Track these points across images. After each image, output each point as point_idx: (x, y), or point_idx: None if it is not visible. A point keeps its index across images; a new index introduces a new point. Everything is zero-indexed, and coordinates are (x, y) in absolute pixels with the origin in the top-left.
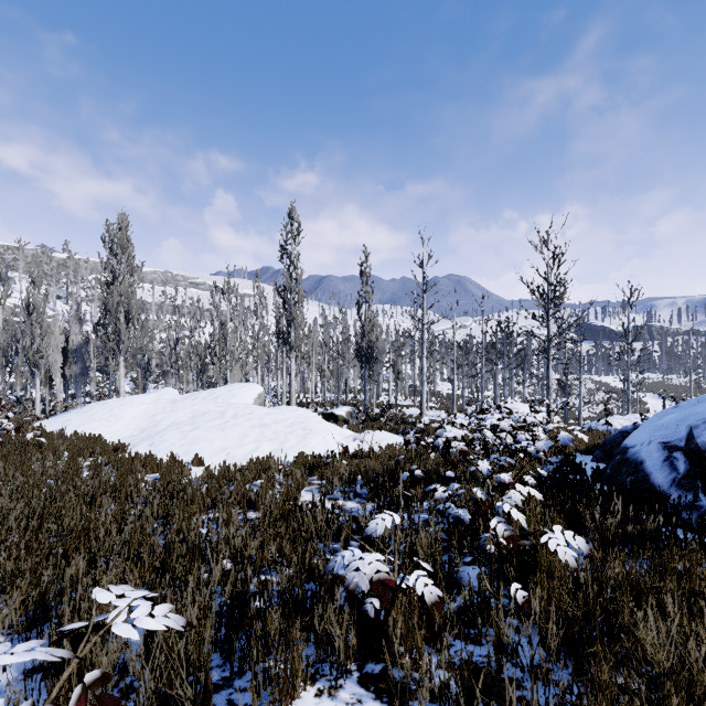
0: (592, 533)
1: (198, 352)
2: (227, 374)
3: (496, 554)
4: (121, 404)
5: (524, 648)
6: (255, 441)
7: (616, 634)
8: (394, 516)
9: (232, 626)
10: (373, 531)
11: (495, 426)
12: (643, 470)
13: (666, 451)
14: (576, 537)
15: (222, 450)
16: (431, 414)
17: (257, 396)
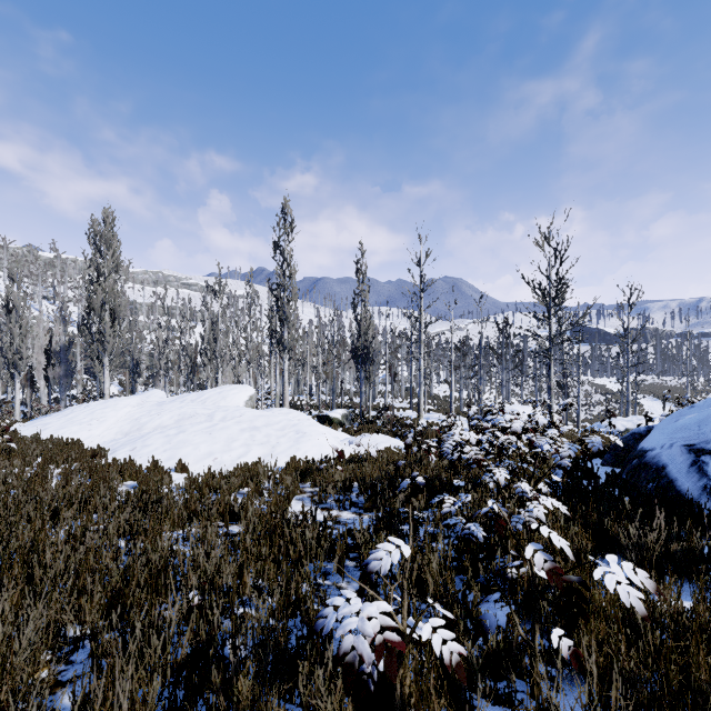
0: (629, 552)
1: (188, 353)
2: (218, 376)
3: (520, 580)
4: (104, 406)
5: (568, 710)
6: (244, 446)
7: (698, 703)
8: (402, 546)
9: (190, 689)
10: (375, 567)
11: (504, 428)
12: (666, 475)
13: (693, 455)
14: (637, 571)
15: (208, 455)
16: (429, 416)
17: (248, 398)
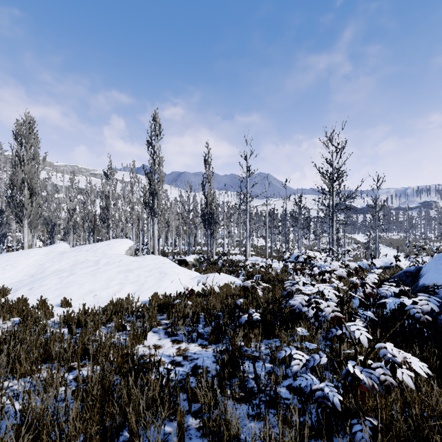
0: None
1: (89, 218)
2: (110, 233)
3: None
4: (18, 255)
5: None
6: (119, 284)
7: None
8: None
9: None
10: None
11: (322, 271)
12: None
13: None
14: None
15: (90, 292)
16: (252, 259)
17: (128, 248)
